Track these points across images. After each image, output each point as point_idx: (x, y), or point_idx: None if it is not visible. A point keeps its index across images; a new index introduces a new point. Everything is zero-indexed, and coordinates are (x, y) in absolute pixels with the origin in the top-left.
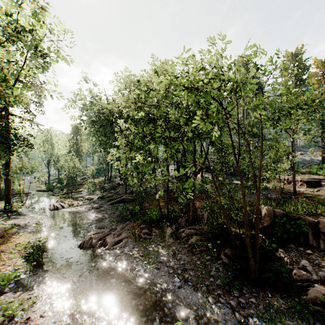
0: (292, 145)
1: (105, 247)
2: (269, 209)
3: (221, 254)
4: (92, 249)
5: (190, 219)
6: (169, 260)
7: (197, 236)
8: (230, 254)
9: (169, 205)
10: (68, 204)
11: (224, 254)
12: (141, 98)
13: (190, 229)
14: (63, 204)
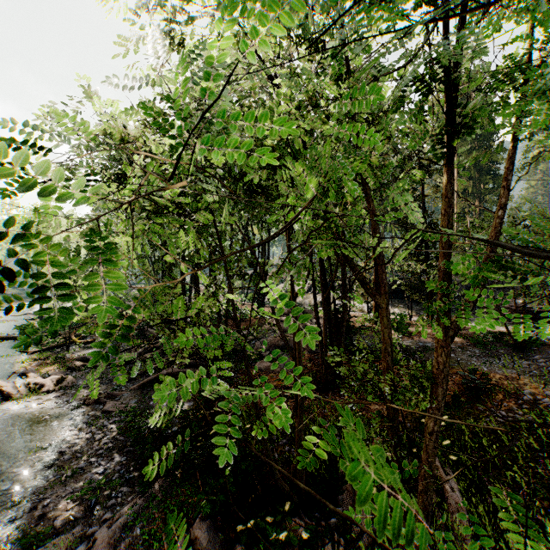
0: None
1: None
2: None
3: None
4: None
5: None
6: None
7: None
8: None
9: None
10: (29, 386)
11: None
12: None
13: None
14: (8, 390)
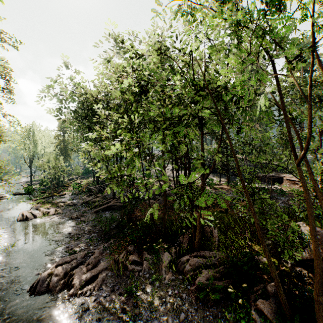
0: (320, 140)
1: (70, 289)
2: (319, 232)
3: (250, 308)
4: (49, 295)
5: (196, 242)
6: (167, 321)
7: (208, 271)
8: (268, 312)
9: (166, 215)
10: (43, 212)
11: (256, 309)
12: (128, 72)
13: (197, 256)
14: (35, 213)
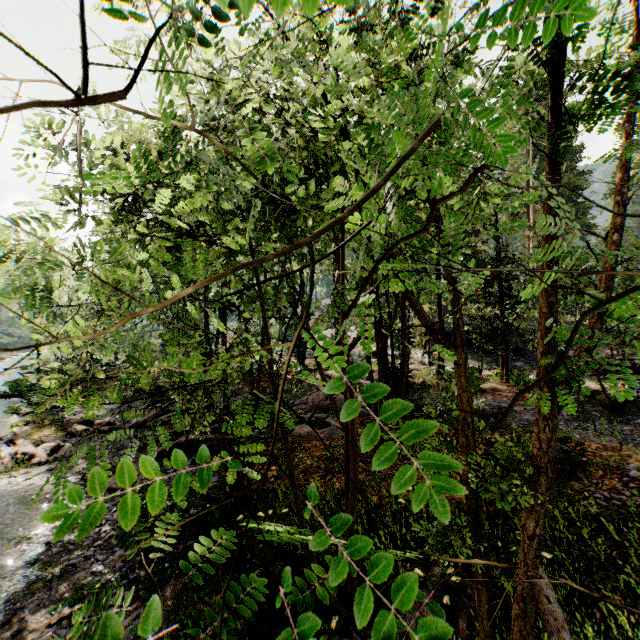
0: None
1: None
2: None
3: None
4: None
5: None
6: None
7: None
8: None
9: None
10: (17, 456)
11: None
12: None
13: None
14: None
